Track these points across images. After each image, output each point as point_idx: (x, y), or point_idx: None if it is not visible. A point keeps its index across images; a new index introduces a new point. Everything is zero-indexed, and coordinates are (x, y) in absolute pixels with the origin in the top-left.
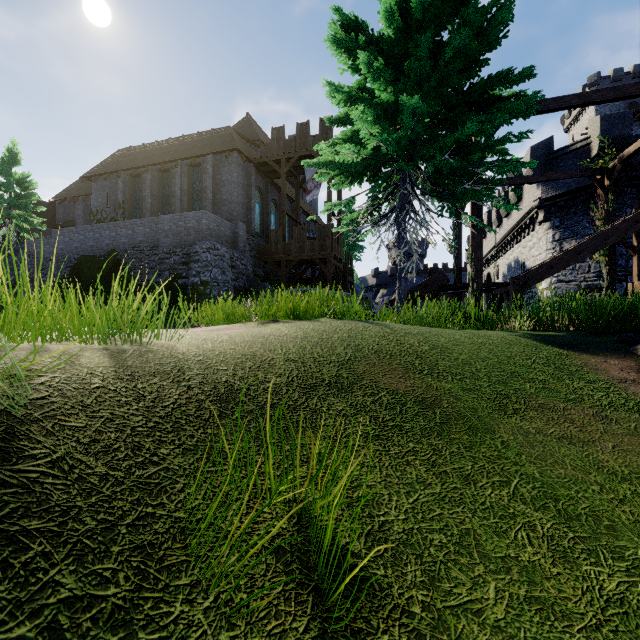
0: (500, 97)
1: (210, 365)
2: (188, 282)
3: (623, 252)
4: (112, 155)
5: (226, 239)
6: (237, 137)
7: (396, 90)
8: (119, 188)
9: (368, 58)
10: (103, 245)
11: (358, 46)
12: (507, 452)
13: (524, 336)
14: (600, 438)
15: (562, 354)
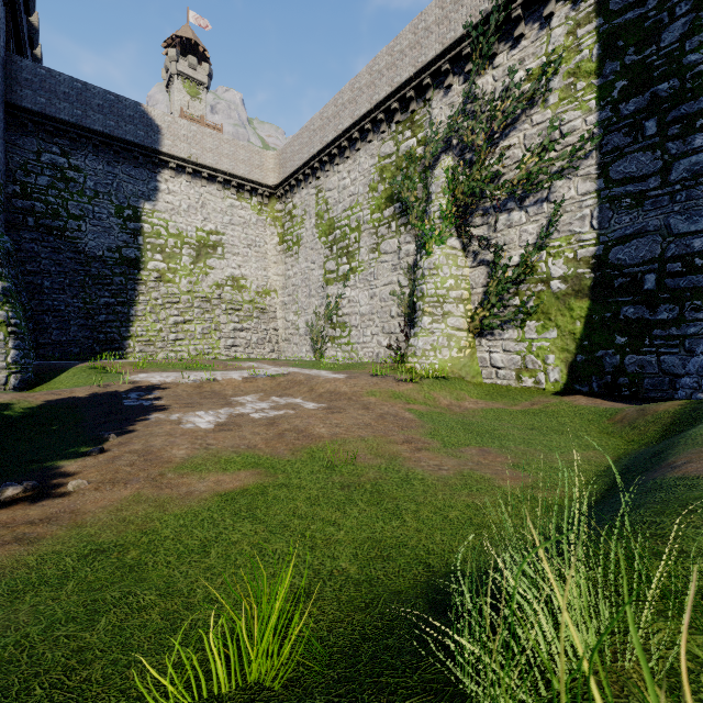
0: None
1: None
2: None
3: None
4: None
5: None
6: None
7: None
8: None
9: None
10: None
11: None
12: (4, 642)
13: None
14: None
15: None
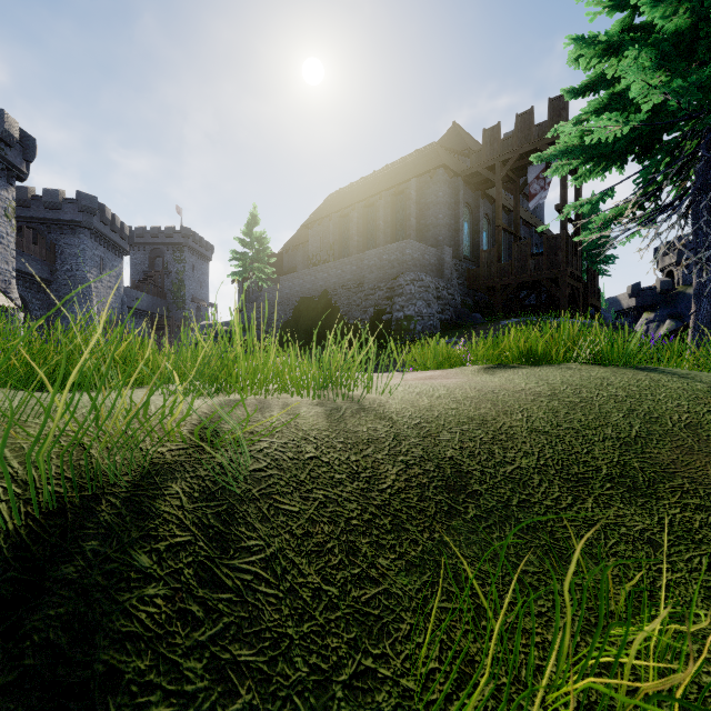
0: None
1: (429, 432)
2: (392, 318)
3: None
4: (324, 201)
5: (431, 268)
6: (442, 152)
7: (696, 6)
8: (330, 231)
9: None
10: (317, 287)
11: None
12: None
13: None
14: None
15: None
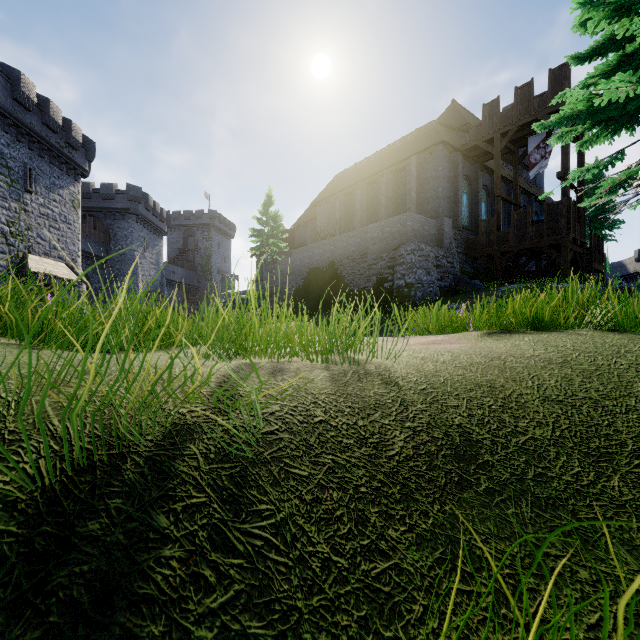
0: None
1: (435, 397)
2: (393, 285)
3: None
4: (331, 181)
5: (430, 238)
6: (442, 129)
7: None
8: (336, 208)
9: None
10: (325, 258)
11: None
12: None
13: None
14: None
15: None
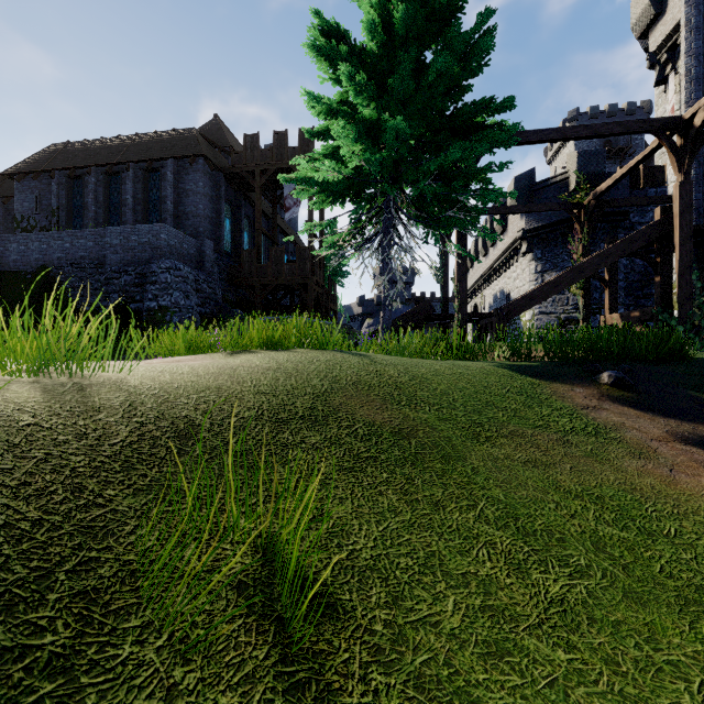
0: (483, 125)
1: (168, 399)
2: (143, 307)
3: (597, 286)
4: (43, 150)
5: (190, 258)
6: (203, 141)
7: (379, 107)
8: (52, 191)
9: (349, 70)
10: (31, 260)
11: (340, 56)
12: (476, 478)
13: (502, 366)
14: (560, 461)
15: (534, 383)
